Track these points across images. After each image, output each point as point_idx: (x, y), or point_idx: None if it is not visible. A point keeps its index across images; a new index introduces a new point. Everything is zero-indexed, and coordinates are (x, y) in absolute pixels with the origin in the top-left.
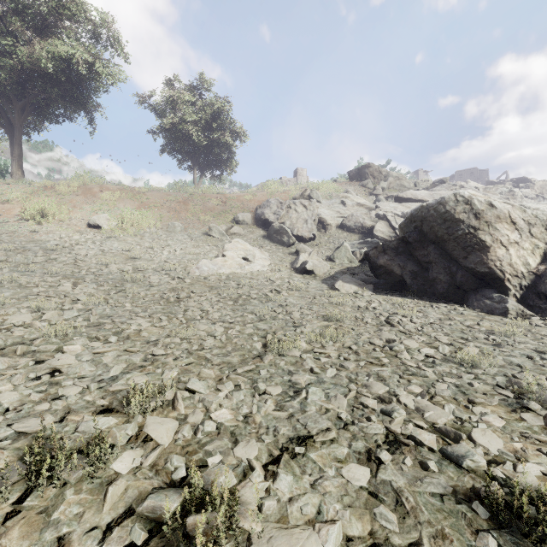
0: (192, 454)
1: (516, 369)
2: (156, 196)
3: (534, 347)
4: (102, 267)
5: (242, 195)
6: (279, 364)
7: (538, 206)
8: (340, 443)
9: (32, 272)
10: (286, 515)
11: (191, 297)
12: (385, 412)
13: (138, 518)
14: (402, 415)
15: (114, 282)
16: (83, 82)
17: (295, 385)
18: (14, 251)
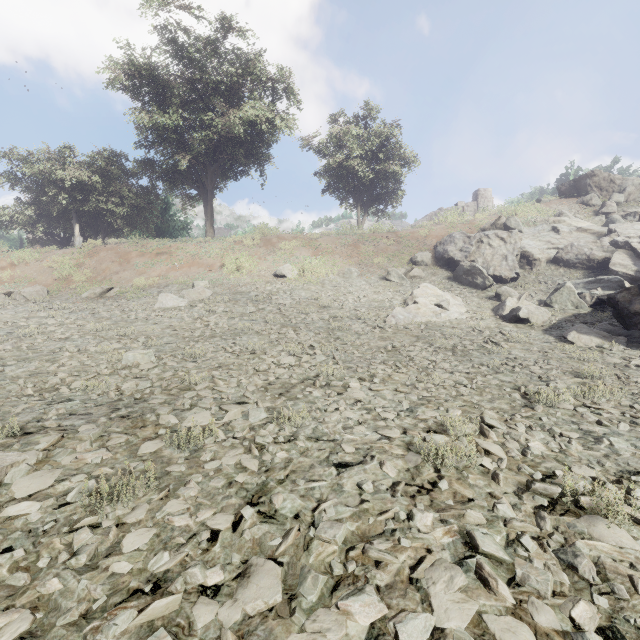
0: (534, 467)
1: None
2: (327, 241)
3: None
4: (303, 316)
5: (416, 231)
6: (554, 414)
7: None
8: None
9: (255, 321)
10: None
11: (405, 346)
12: None
13: (530, 493)
14: None
15: (325, 330)
16: (262, 138)
17: (589, 433)
18: (230, 302)
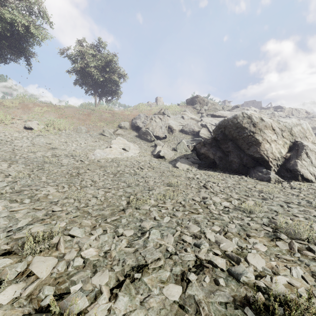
0: (61, 283)
1: (274, 213)
2: (70, 110)
3: (284, 200)
4: (31, 153)
5: (124, 111)
6: (135, 215)
7: (286, 120)
8: (165, 268)
9: None
10: None
11: (86, 172)
12: (196, 245)
13: None
14: (206, 247)
15: (38, 163)
16: (22, 38)
17: (142, 229)
18: None
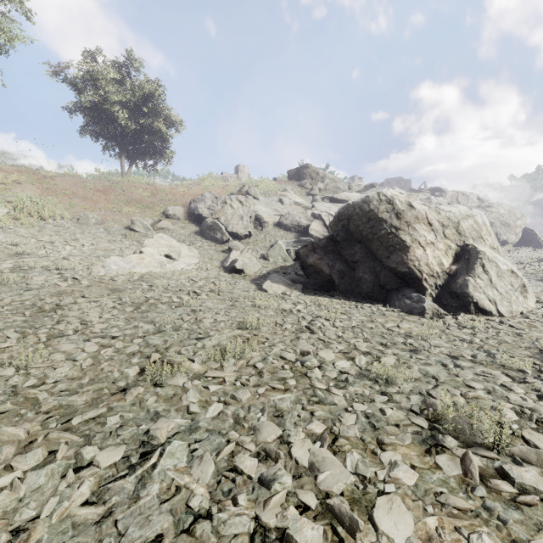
0: None
1: (432, 383)
2: (68, 182)
3: (448, 351)
4: None
5: (175, 187)
6: (146, 401)
7: (450, 209)
8: None
9: None
10: None
11: (77, 303)
12: (263, 481)
13: None
14: (285, 486)
15: None
16: None
17: (150, 441)
18: None
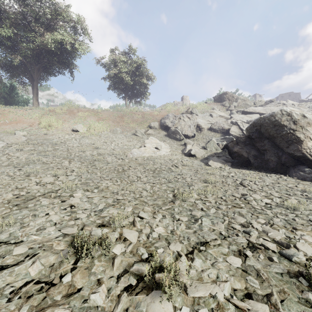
0: (148, 247)
1: None
2: (106, 113)
3: None
4: (81, 153)
5: (152, 112)
6: (183, 205)
7: None
8: (223, 246)
9: (47, 155)
10: (201, 277)
11: (130, 169)
12: (245, 232)
13: (130, 274)
14: (255, 234)
15: (89, 161)
16: (68, 54)
17: (194, 217)
18: (37, 145)
